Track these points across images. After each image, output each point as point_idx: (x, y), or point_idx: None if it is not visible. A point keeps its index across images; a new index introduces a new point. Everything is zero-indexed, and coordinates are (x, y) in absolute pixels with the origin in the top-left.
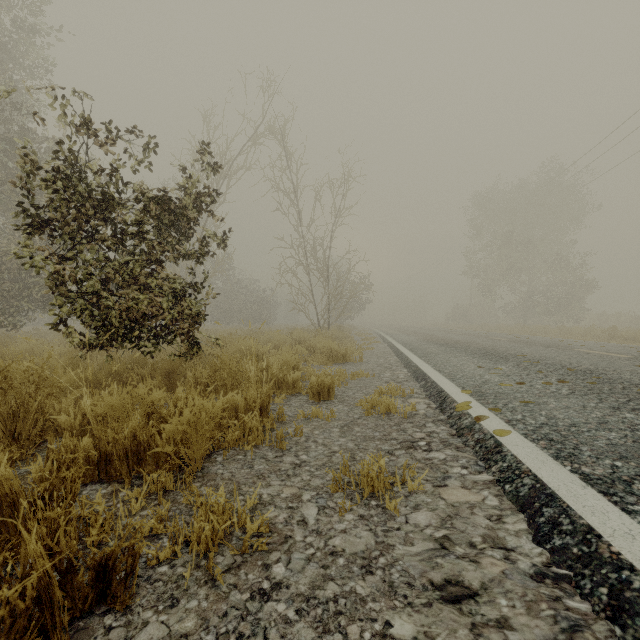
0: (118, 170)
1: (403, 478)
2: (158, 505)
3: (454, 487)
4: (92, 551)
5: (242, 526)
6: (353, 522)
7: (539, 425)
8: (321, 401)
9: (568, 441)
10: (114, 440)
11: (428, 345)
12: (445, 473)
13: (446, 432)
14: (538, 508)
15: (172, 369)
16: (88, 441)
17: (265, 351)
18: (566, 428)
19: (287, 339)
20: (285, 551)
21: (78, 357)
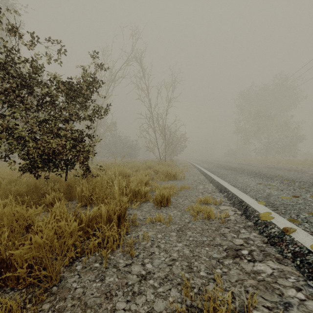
0: (35, 61)
1: (248, 311)
2: None
3: None
4: None
5: None
6: None
7: None
8: (162, 207)
9: None
10: None
11: (220, 169)
12: (282, 296)
13: (259, 239)
14: None
15: (70, 185)
16: None
17: (130, 173)
18: None
19: (143, 166)
20: None
21: (18, 177)
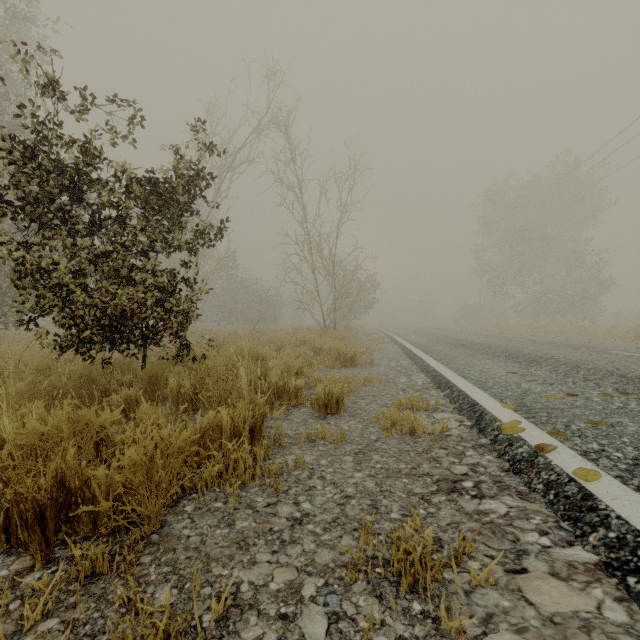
0: (90, 142)
1: (458, 558)
2: (73, 607)
3: (539, 574)
4: None
5: None
6: None
7: (632, 461)
8: (328, 415)
9: None
10: (17, 496)
11: (443, 346)
12: (516, 542)
13: (496, 465)
14: None
15: (155, 375)
16: None
17: (266, 353)
18: None
19: (291, 339)
20: None
21: (52, 360)
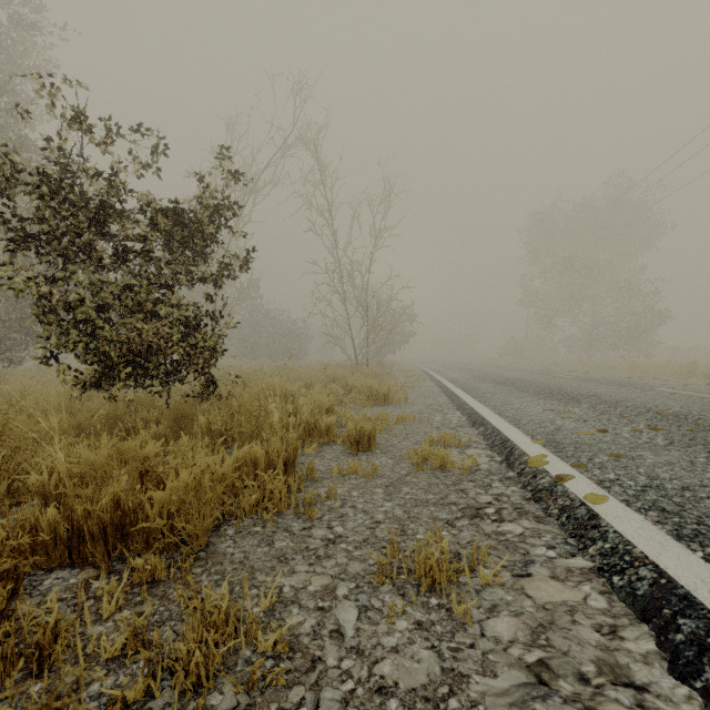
0: (117, 174)
1: (472, 565)
2: (141, 603)
3: (541, 577)
4: (33, 685)
5: (252, 640)
6: (407, 634)
7: (641, 488)
8: (360, 452)
9: (687, 512)
10: (86, 513)
11: (482, 383)
12: (526, 555)
13: (519, 495)
14: (670, 617)
15: (182, 412)
16: (54, 512)
17: (294, 390)
18: (678, 493)
19: (320, 376)
20: (311, 685)
21: (73, 398)
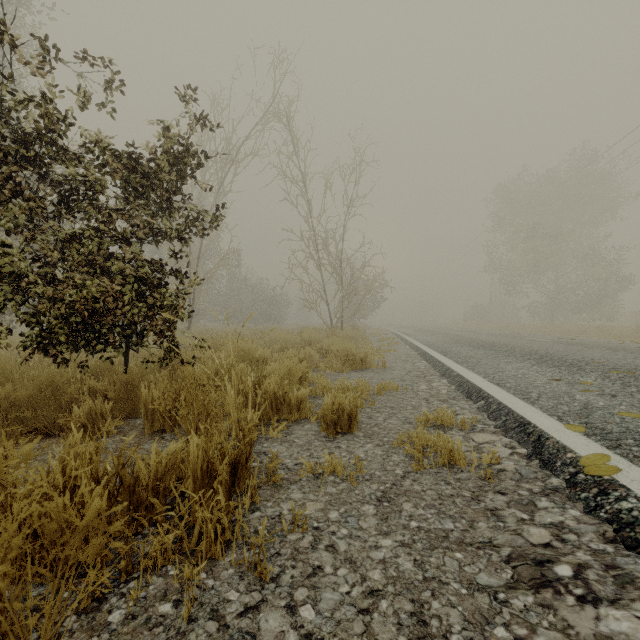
0: (49, 101)
1: None
2: None
3: None
4: None
5: None
6: None
7: None
8: (338, 435)
9: None
10: None
11: (460, 347)
12: None
13: (593, 530)
14: None
15: (132, 382)
16: None
17: (266, 355)
18: None
19: (295, 340)
20: None
21: (18, 364)
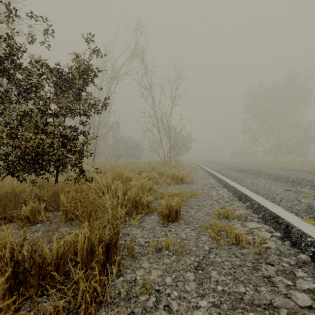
0: (11, 37)
1: None
2: None
3: None
4: None
5: None
6: None
7: None
8: (170, 222)
9: None
10: None
11: (231, 171)
12: None
13: None
14: None
15: (57, 191)
16: None
17: (131, 176)
18: None
19: (146, 167)
20: None
21: None
